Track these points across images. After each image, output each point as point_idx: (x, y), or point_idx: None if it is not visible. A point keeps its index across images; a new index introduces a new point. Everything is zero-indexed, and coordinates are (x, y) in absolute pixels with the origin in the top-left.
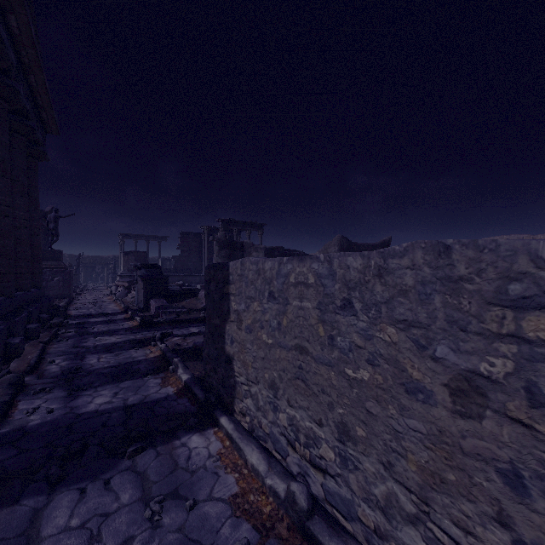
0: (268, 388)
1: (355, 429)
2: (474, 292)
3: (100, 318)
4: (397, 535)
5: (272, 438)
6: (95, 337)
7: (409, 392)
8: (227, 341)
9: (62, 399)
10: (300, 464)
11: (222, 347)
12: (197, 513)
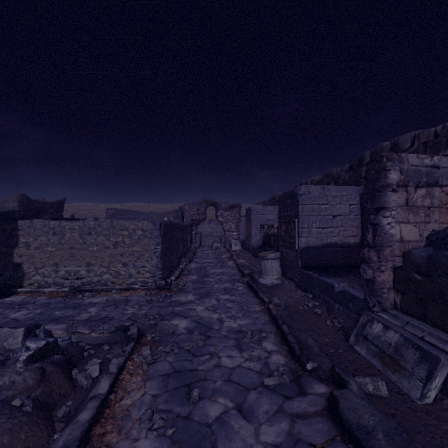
0: (53, 266)
1: (92, 262)
2: (117, 228)
3: None
4: (103, 278)
5: (54, 283)
6: None
7: (106, 248)
8: (16, 257)
9: None
10: (71, 282)
11: (10, 261)
12: (38, 303)
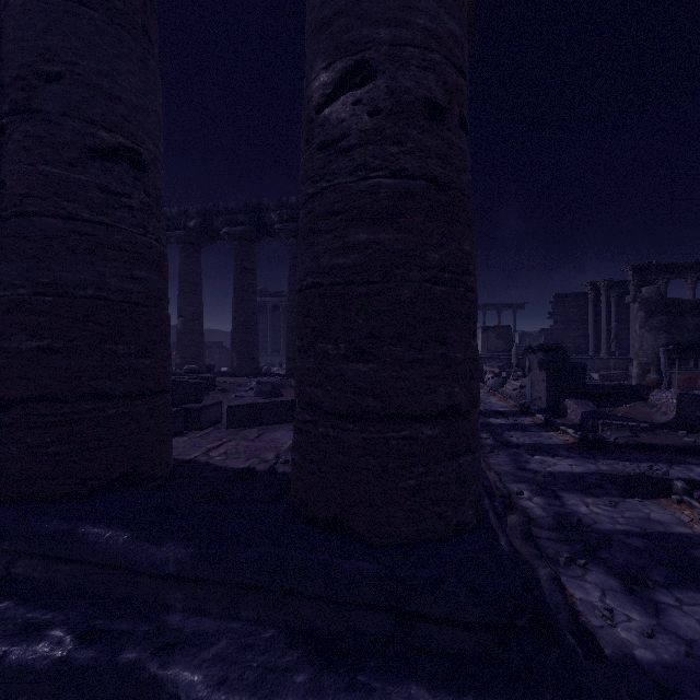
0: None
1: None
2: None
3: (500, 420)
4: None
5: None
6: (530, 454)
7: None
8: None
9: (630, 600)
10: None
11: None
12: None
